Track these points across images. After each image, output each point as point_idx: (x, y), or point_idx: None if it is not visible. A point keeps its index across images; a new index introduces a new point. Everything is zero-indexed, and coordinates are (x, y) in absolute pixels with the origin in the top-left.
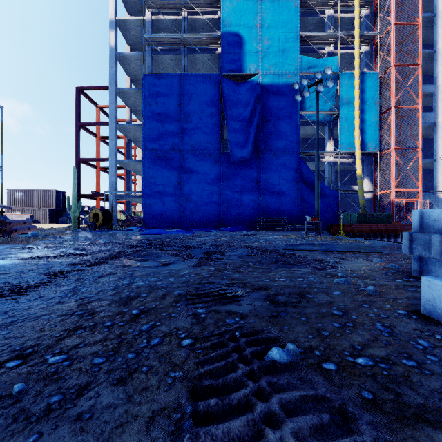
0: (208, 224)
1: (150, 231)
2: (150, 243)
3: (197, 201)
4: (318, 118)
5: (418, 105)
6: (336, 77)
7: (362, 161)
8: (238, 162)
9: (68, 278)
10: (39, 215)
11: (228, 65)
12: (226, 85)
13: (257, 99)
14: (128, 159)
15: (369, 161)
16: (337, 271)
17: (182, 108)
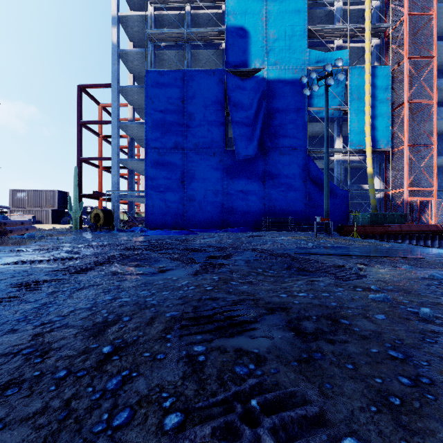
0: (212, 224)
1: (152, 231)
2: (150, 245)
3: (200, 201)
4: (327, 113)
5: (433, 99)
6: (346, 71)
7: (373, 159)
8: (243, 161)
9: (39, 291)
10: (42, 216)
11: (232, 60)
12: (231, 81)
13: (263, 95)
14: (130, 158)
15: (380, 159)
16: (366, 281)
17: (185, 105)
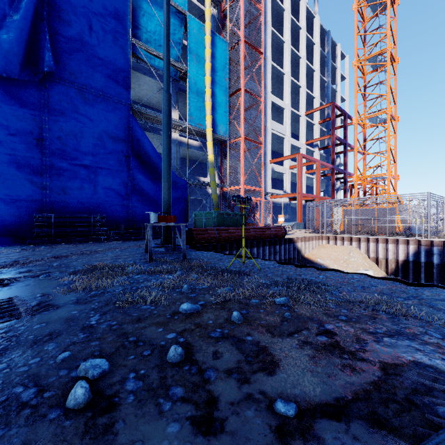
0: None
1: None
2: None
3: None
4: (168, 17)
5: (262, 97)
6: (184, 18)
7: None
8: None
9: None
10: None
11: None
12: None
13: None
14: None
15: (217, 150)
16: None
17: None
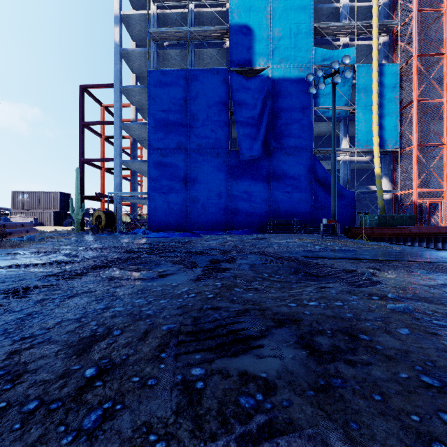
0: (216, 226)
1: (154, 234)
2: (152, 248)
3: (204, 202)
4: (334, 112)
5: (443, 98)
6: (352, 69)
7: (381, 159)
8: (247, 161)
9: (27, 299)
10: (44, 218)
11: (236, 59)
12: (235, 81)
13: (267, 95)
14: (133, 159)
15: (388, 159)
16: (382, 289)
17: (189, 105)
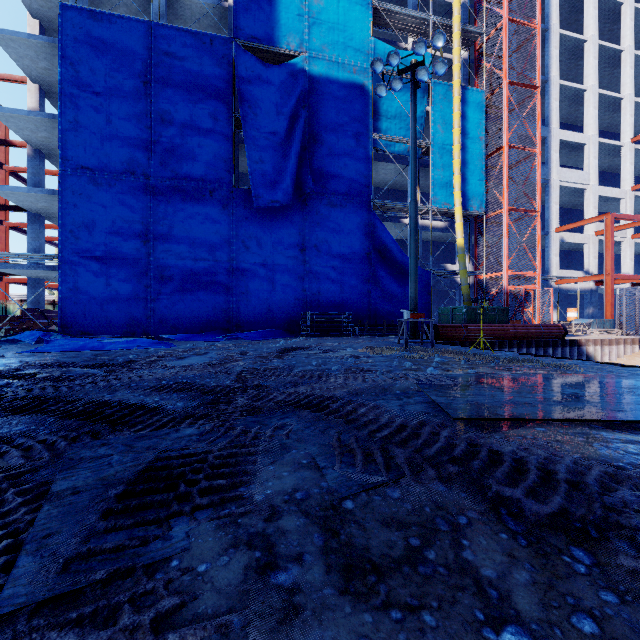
0: (209, 325)
1: (60, 342)
2: None
3: (184, 280)
4: (415, 132)
5: (537, 148)
6: (426, 86)
7: None
8: (267, 211)
9: None
10: None
11: (247, 26)
12: (244, 63)
13: (301, 100)
14: None
15: (469, 228)
16: None
17: (153, 92)
